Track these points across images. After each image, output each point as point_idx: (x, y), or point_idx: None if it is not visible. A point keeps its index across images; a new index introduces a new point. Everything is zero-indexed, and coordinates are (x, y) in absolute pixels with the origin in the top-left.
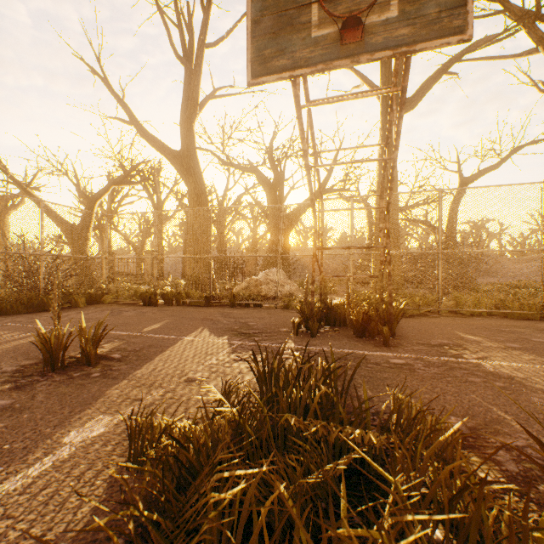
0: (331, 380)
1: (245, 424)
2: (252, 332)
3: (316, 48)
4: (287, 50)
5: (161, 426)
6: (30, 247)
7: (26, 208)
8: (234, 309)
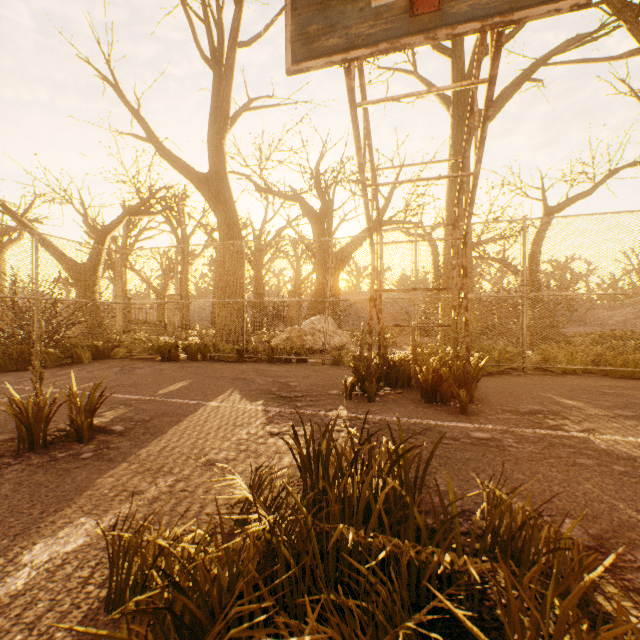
0: (400, 467)
1: (279, 544)
2: (294, 396)
3: (378, 22)
4: (339, 25)
5: (157, 545)
6: (27, 290)
7: (17, 242)
8: (272, 366)
